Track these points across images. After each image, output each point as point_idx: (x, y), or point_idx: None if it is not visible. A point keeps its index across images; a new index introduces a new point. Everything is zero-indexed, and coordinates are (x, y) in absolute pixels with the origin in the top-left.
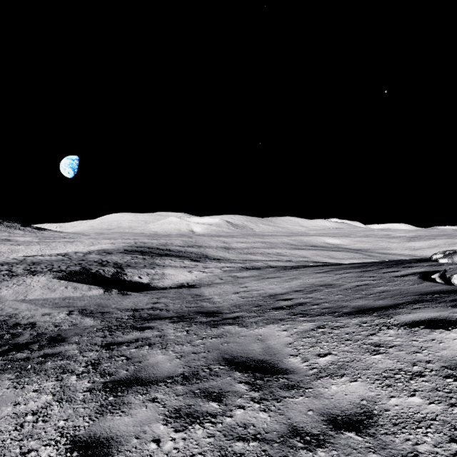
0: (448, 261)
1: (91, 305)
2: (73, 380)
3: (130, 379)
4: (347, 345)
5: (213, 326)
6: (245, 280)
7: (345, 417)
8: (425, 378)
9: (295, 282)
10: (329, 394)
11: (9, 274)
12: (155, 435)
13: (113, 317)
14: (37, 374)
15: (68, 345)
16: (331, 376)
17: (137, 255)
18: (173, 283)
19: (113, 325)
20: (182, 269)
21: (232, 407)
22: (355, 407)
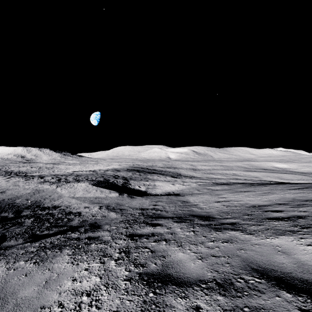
0: None
1: (112, 203)
2: (113, 265)
3: (161, 275)
4: None
5: (217, 230)
6: (220, 192)
7: None
8: None
9: (272, 196)
10: None
11: (65, 181)
12: None
13: (128, 213)
14: (86, 253)
15: (103, 232)
16: None
17: (135, 172)
18: (163, 192)
19: (130, 219)
20: (167, 182)
21: None
22: None
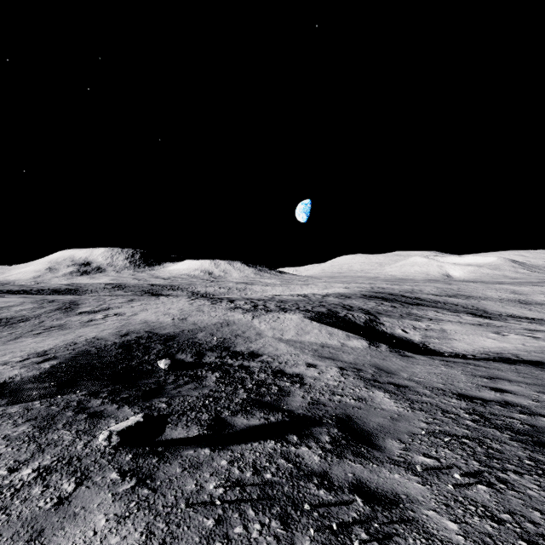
0: None
1: (364, 365)
2: None
3: None
4: None
5: None
6: None
7: None
8: None
9: None
10: None
11: (265, 309)
12: None
13: (427, 403)
14: None
15: (396, 472)
16: None
17: (382, 302)
18: (475, 350)
19: (459, 433)
20: (476, 327)
21: None
22: None
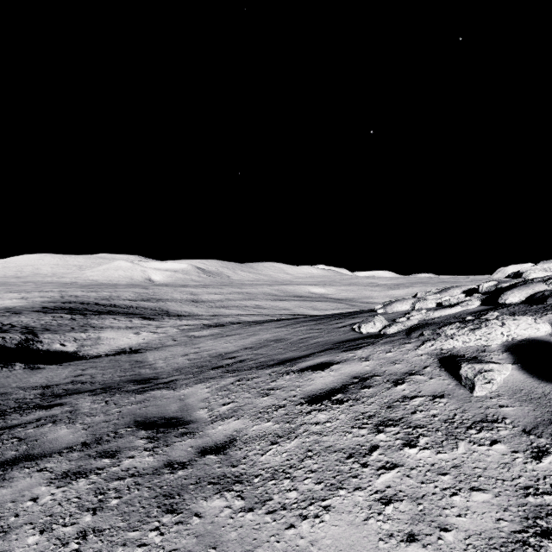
0: (383, 311)
1: None
2: None
3: (18, 458)
4: (250, 393)
5: (139, 393)
6: (201, 340)
7: (215, 446)
8: (285, 408)
9: (252, 339)
10: (213, 433)
11: None
12: (34, 495)
13: (11, 398)
14: None
15: None
16: (223, 419)
17: (62, 315)
18: (112, 350)
19: (10, 407)
20: (126, 331)
21: (123, 459)
22: (227, 438)
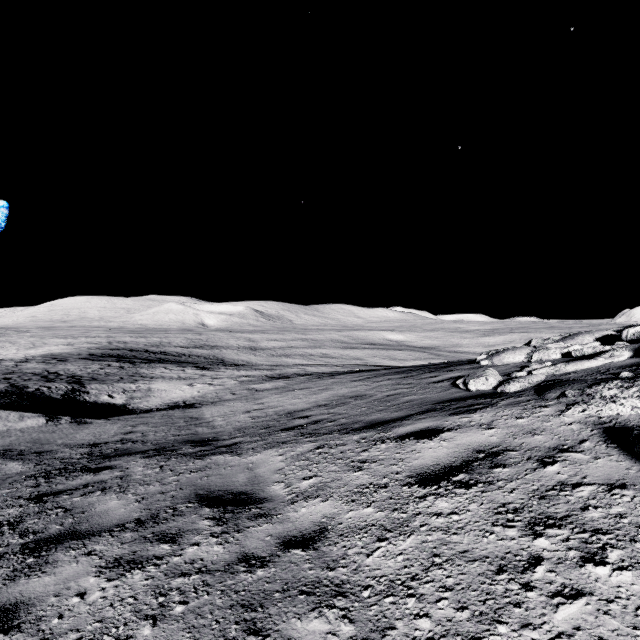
0: (489, 363)
1: (21, 443)
2: None
3: (63, 534)
4: (336, 465)
5: (199, 458)
6: (264, 395)
7: (301, 536)
8: (388, 488)
9: (325, 394)
10: (296, 517)
11: None
12: (81, 589)
13: (56, 458)
14: None
15: None
16: (306, 499)
17: (110, 363)
18: (163, 403)
19: (55, 468)
20: (179, 382)
21: (186, 546)
22: (314, 525)
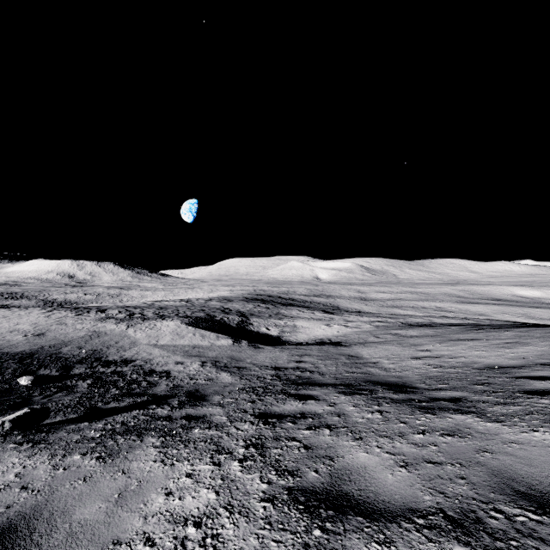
0: None
1: (223, 357)
2: (237, 469)
3: (332, 493)
4: None
5: (426, 411)
6: (419, 341)
7: None
8: None
9: (525, 349)
10: None
11: (142, 317)
12: None
13: (252, 375)
14: (185, 445)
15: (211, 407)
16: None
17: (259, 304)
18: (310, 338)
19: (258, 386)
20: (317, 321)
21: None
22: None
